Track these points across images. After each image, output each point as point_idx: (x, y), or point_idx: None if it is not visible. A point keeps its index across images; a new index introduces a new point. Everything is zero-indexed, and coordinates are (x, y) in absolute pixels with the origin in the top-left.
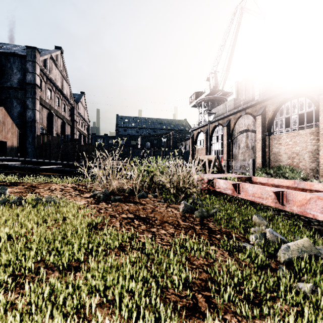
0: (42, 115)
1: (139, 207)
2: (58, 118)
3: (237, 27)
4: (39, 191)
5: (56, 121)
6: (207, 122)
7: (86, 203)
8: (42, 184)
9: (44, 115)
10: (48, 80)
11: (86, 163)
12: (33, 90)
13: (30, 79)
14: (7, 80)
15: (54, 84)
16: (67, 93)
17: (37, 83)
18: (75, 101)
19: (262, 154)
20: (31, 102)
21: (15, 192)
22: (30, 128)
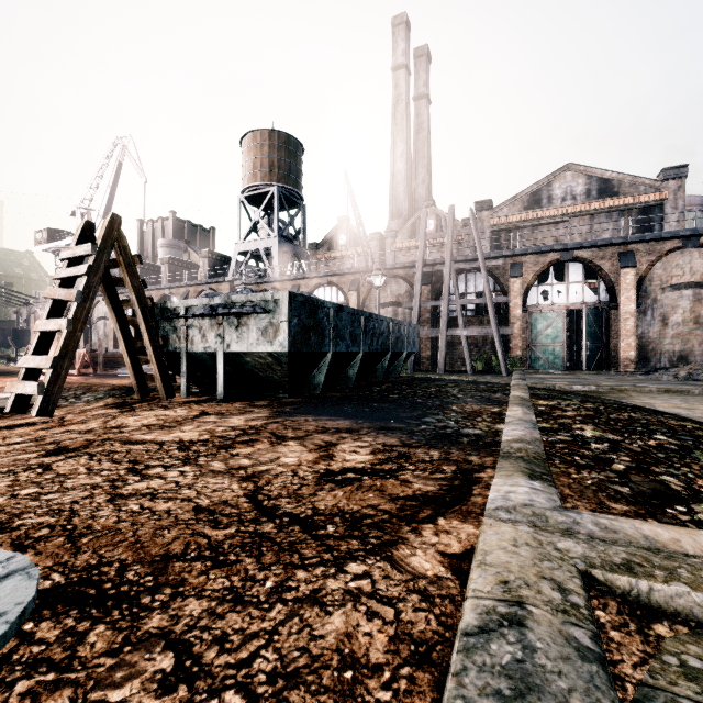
0: None
1: None
2: None
3: (119, 168)
4: None
5: None
6: None
7: None
8: None
9: None
10: None
11: None
12: None
13: None
14: None
15: None
16: None
17: None
18: None
19: (114, 343)
20: None
21: None
22: None
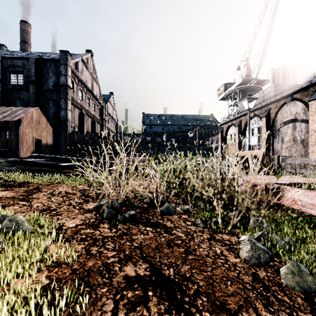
0: (74, 115)
1: (161, 239)
2: (89, 117)
3: (276, 4)
4: (35, 196)
5: (87, 120)
6: (239, 114)
7: (79, 225)
8: (51, 185)
9: (75, 115)
10: (80, 82)
11: (112, 160)
12: (65, 91)
13: (62, 81)
14: (44, 84)
15: (85, 85)
16: (97, 94)
17: (68, 84)
18: (104, 101)
19: None
20: (63, 102)
21: (6, 197)
22: (62, 127)
